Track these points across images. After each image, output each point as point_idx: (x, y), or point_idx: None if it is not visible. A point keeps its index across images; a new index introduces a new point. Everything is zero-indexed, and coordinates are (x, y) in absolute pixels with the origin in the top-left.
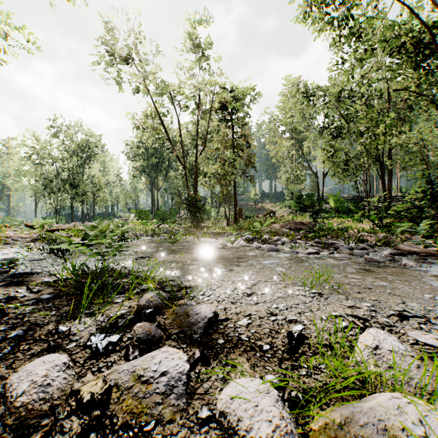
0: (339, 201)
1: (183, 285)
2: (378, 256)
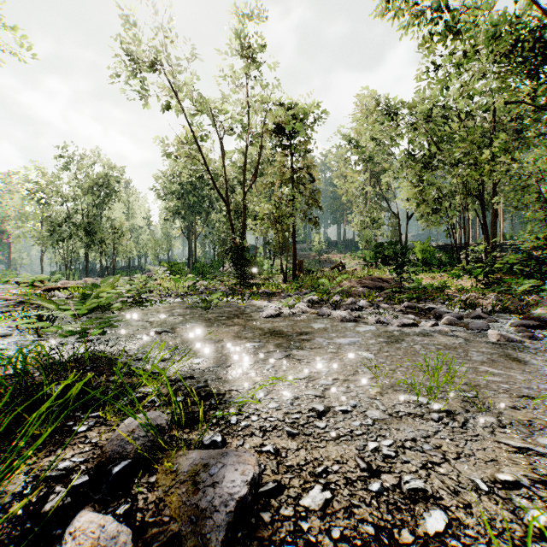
0: (428, 251)
1: (206, 391)
2: (505, 330)
